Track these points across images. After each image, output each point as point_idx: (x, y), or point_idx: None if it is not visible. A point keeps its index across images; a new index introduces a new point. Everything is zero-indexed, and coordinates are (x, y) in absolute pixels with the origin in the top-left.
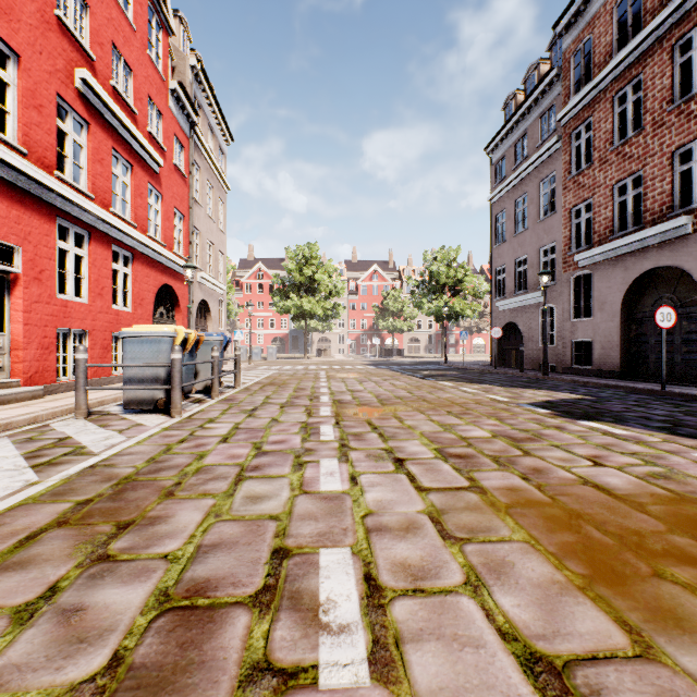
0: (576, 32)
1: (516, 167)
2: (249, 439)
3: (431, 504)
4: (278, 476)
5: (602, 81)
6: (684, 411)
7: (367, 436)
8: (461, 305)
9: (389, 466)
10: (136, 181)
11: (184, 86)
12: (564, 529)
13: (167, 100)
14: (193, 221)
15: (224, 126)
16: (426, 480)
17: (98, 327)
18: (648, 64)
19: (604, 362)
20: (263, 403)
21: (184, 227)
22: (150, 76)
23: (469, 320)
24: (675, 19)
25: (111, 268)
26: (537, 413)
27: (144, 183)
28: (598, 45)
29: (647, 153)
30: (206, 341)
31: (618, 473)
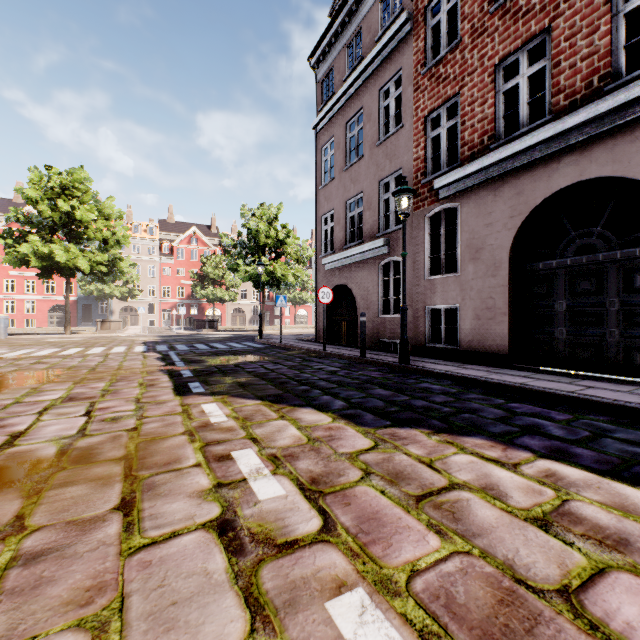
0: None
1: (348, 76)
2: None
3: None
4: None
5: None
6: None
7: None
8: (283, 269)
9: None
10: None
11: None
12: None
13: None
14: None
15: None
16: None
17: None
18: None
19: (481, 339)
20: None
21: None
22: None
23: (294, 292)
24: None
25: None
26: None
27: None
28: None
29: None
30: None
31: None
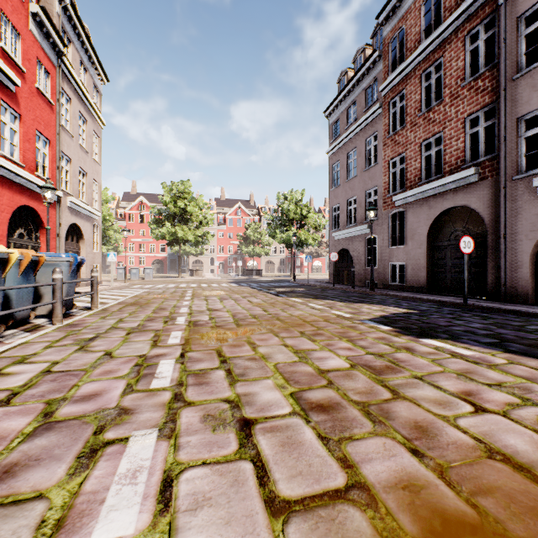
0: (393, 23)
1: (348, 127)
2: (49, 394)
3: None
4: (30, 497)
5: (413, 61)
6: (493, 323)
7: (212, 375)
8: (305, 235)
9: (230, 442)
10: None
11: (47, 12)
12: None
13: (27, 22)
14: (61, 147)
15: (99, 66)
16: (283, 476)
17: None
18: (447, 50)
19: (414, 280)
20: (109, 329)
21: (50, 151)
22: None
23: (311, 248)
24: (467, 15)
25: None
26: (381, 330)
27: None
28: (410, 34)
29: (446, 118)
30: (52, 262)
31: (510, 424)
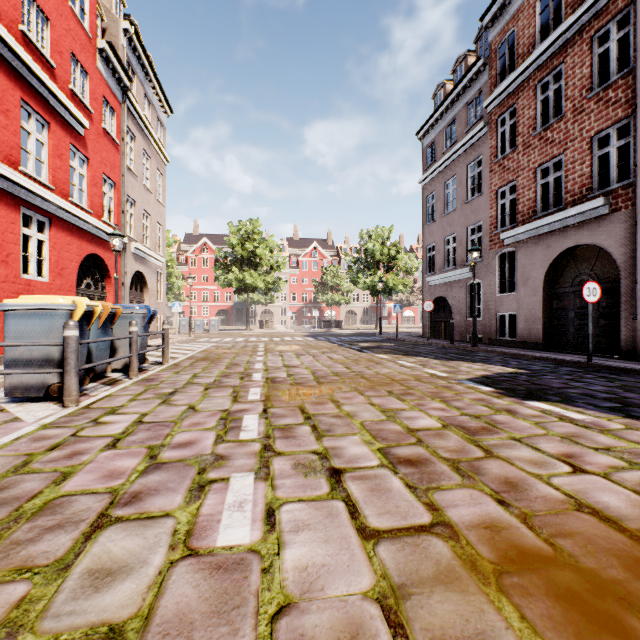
0: (501, 24)
1: (446, 151)
2: (148, 440)
3: (384, 572)
4: (160, 514)
5: (526, 70)
6: (620, 386)
7: (298, 430)
8: (394, 280)
9: (322, 485)
10: (54, 140)
11: (114, 47)
12: (601, 631)
13: (94, 60)
14: (126, 190)
15: (163, 97)
16: (372, 513)
17: (2, 298)
18: (569, 54)
19: (528, 334)
20: (186, 384)
21: (116, 195)
22: (73, 30)
23: (401, 295)
24: (595, 11)
25: (20, 233)
26: (481, 391)
27: (64, 144)
28: (522, 36)
29: (568, 137)
30: (126, 314)
31: (608, 484)
